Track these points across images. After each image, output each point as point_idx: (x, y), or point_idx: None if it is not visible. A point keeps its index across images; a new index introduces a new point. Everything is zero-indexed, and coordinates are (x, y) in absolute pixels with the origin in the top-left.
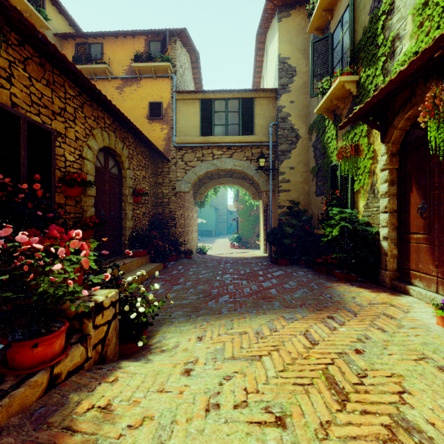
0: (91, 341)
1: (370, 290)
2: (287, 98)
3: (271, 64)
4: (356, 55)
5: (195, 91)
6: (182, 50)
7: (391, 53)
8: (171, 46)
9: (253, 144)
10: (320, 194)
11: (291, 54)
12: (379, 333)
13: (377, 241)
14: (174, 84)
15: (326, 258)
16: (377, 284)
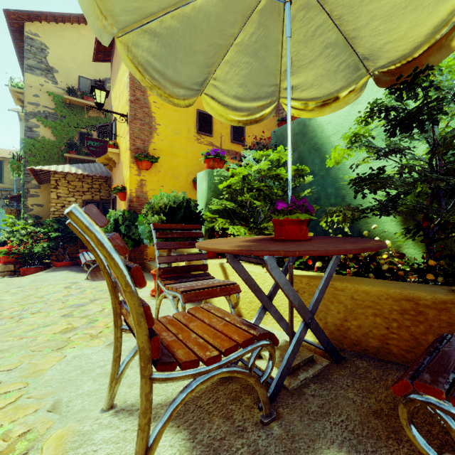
0: None
1: None
2: None
3: None
4: None
5: None
6: None
7: None
8: None
9: (2, 189)
10: None
11: None
12: None
13: None
14: None
15: None
16: None
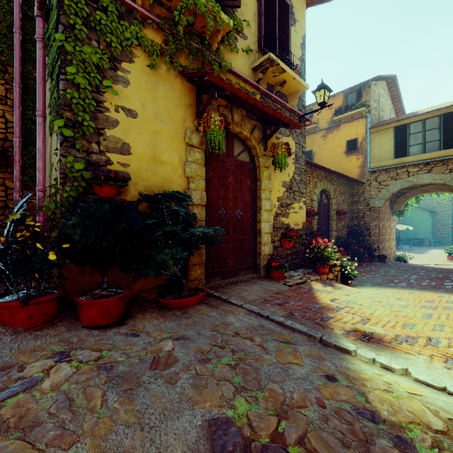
0: (334, 274)
1: None
2: None
3: None
4: None
5: (388, 123)
6: (377, 85)
7: None
8: (365, 91)
9: None
10: None
11: None
12: None
13: None
14: (368, 122)
15: None
16: None
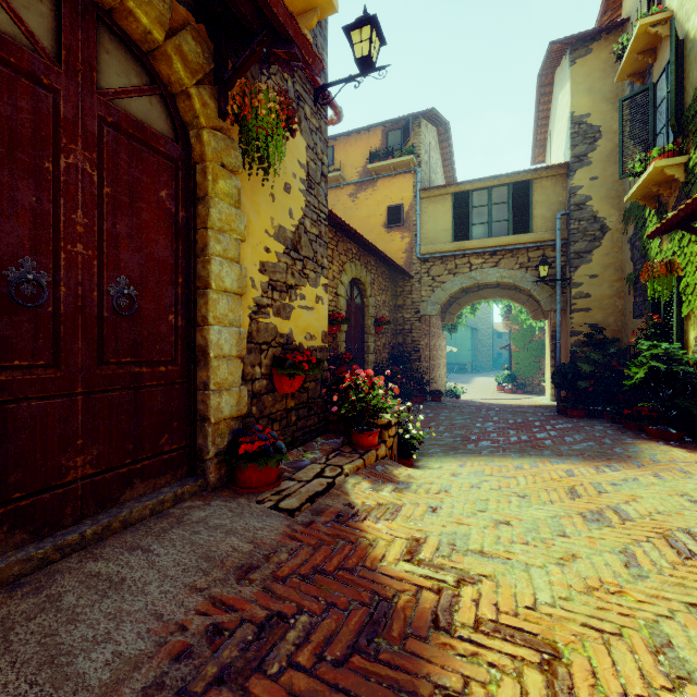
0: (387, 445)
1: (689, 450)
2: (585, 175)
3: (561, 122)
4: (684, 125)
5: (446, 185)
6: (427, 129)
7: None
8: (413, 131)
9: (530, 246)
10: (640, 316)
11: (591, 108)
12: (653, 479)
13: None
14: (418, 180)
15: (639, 409)
16: None
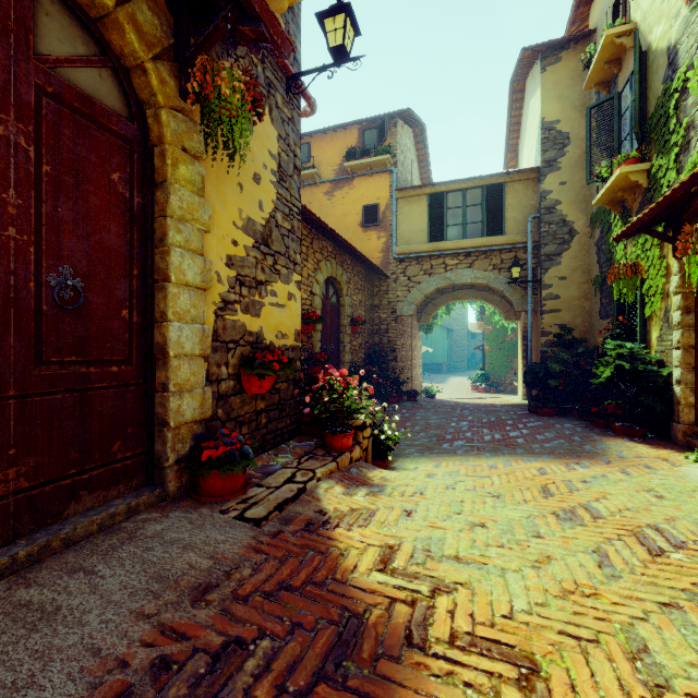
0: (362, 447)
1: (652, 446)
2: (555, 179)
3: (532, 128)
4: (647, 133)
5: (422, 186)
6: (403, 129)
7: (686, 143)
8: (390, 131)
9: (503, 247)
10: (606, 317)
11: (561, 115)
12: (621, 475)
13: (671, 386)
14: (394, 180)
15: (605, 407)
16: (670, 442)
